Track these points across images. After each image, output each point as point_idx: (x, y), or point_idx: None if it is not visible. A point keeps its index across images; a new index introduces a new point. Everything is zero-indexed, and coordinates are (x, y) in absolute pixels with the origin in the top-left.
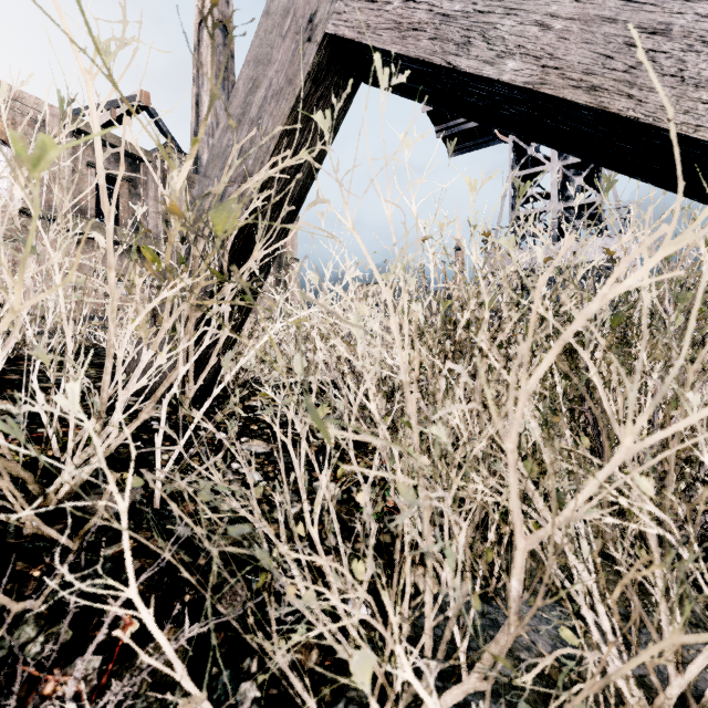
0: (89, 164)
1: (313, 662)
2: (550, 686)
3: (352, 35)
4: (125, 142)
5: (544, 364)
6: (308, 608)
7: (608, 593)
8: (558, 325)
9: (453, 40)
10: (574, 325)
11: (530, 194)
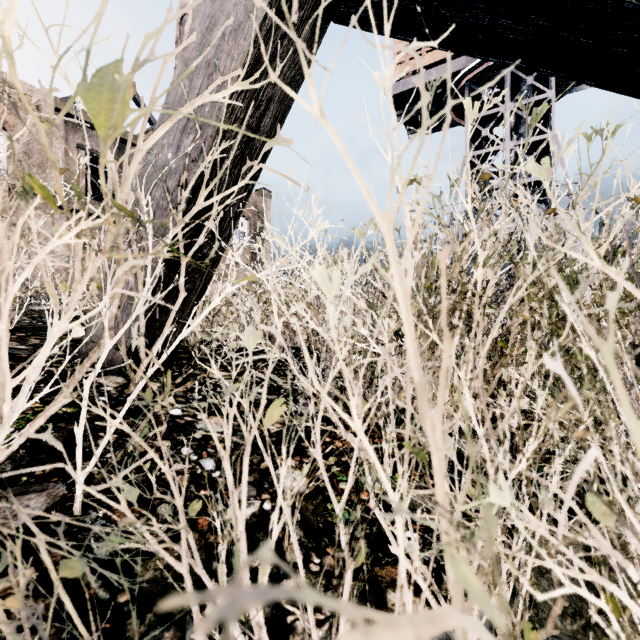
0: (79, 146)
1: None
2: None
3: None
4: None
5: None
6: None
7: None
8: (626, 284)
9: None
10: None
11: (485, 172)
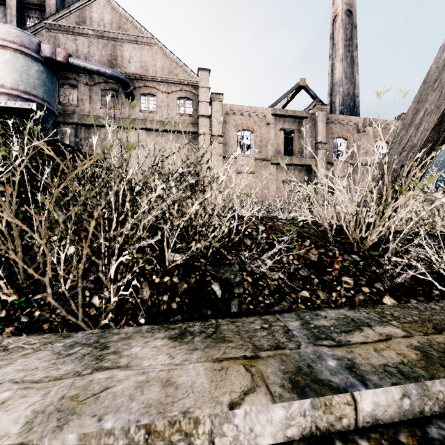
0: (280, 129)
1: None
2: None
3: None
4: (296, 111)
5: None
6: None
7: None
8: None
9: None
10: None
11: None
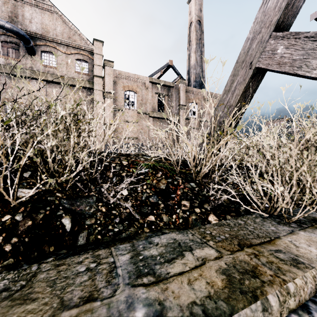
0: (156, 93)
1: (255, 208)
2: (315, 218)
3: (264, 67)
4: (166, 82)
5: (297, 148)
6: (253, 202)
7: (313, 184)
8: None
9: (296, 66)
10: (302, 142)
11: None
